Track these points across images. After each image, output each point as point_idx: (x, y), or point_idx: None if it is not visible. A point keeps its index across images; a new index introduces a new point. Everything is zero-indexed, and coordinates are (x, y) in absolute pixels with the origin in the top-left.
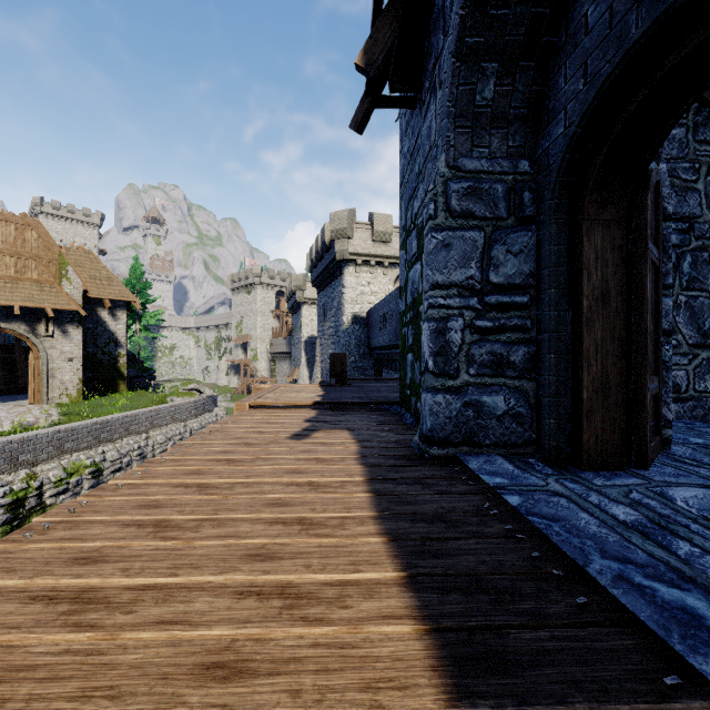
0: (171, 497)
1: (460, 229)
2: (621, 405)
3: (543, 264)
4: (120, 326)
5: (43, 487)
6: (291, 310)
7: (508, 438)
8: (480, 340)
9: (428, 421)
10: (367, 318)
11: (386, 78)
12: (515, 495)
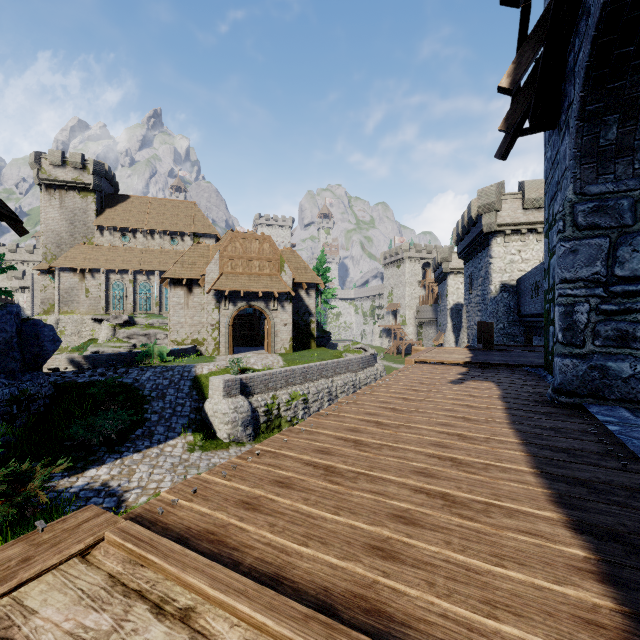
0: (391, 401)
1: (586, 238)
2: None
3: None
4: (311, 301)
5: (280, 404)
6: (436, 279)
7: (634, 396)
8: (605, 319)
9: (558, 377)
10: (517, 286)
11: (526, 116)
12: (616, 426)
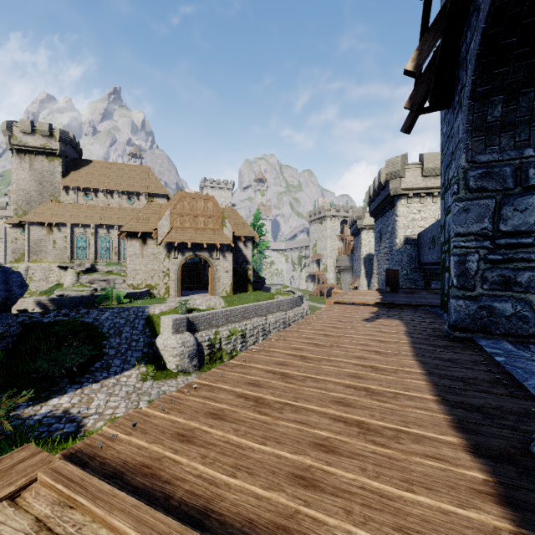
0: (314, 337)
1: (476, 199)
2: None
3: None
4: (248, 252)
5: (221, 339)
6: (352, 234)
7: (515, 331)
8: (492, 267)
9: (453, 316)
10: (418, 240)
11: (426, 97)
12: (502, 357)
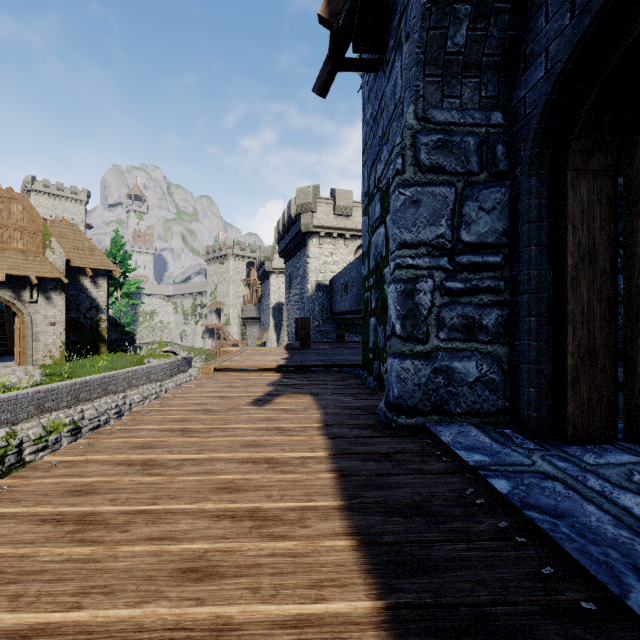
0: (108, 479)
1: (430, 184)
2: (609, 373)
3: (521, 220)
4: (101, 293)
5: (23, 445)
6: (260, 278)
7: (480, 407)
8: (451, 302)
9: (395, 387)
10: (330, 286)
11: (350, 39)
12: (501, 478)
